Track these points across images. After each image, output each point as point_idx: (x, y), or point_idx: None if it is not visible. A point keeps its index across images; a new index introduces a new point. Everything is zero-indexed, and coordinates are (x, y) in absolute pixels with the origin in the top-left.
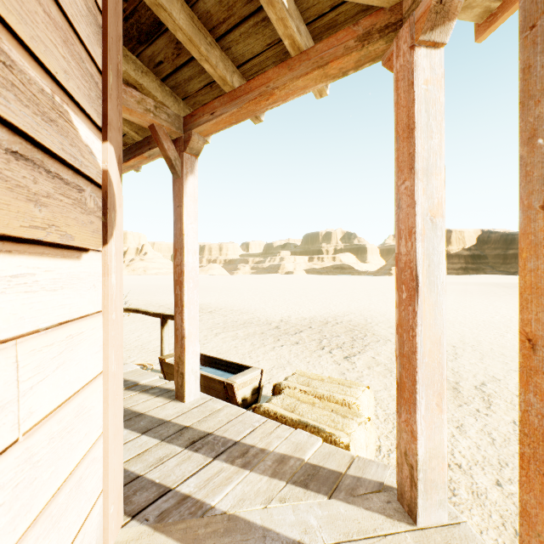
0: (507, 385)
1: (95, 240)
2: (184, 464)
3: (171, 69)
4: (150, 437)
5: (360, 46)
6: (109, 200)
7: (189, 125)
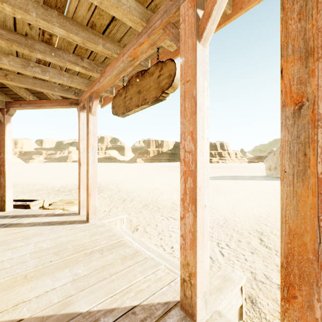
0: (142, 197)
1: None
2: (11, 220)
3: (1, 86)
4: None
5: (70, 105)
6: None
7: (8, 105)
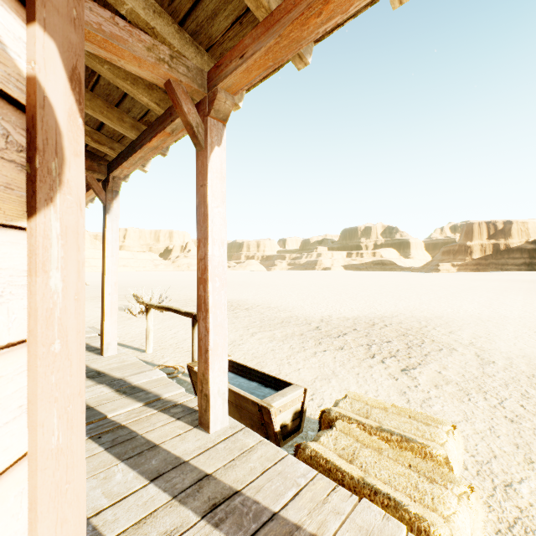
0: None
1: (0, 206)
2: None
3: (189, 3)
4: (159, 488)
5: None
6: (39, 133)
7: (213, 80)
